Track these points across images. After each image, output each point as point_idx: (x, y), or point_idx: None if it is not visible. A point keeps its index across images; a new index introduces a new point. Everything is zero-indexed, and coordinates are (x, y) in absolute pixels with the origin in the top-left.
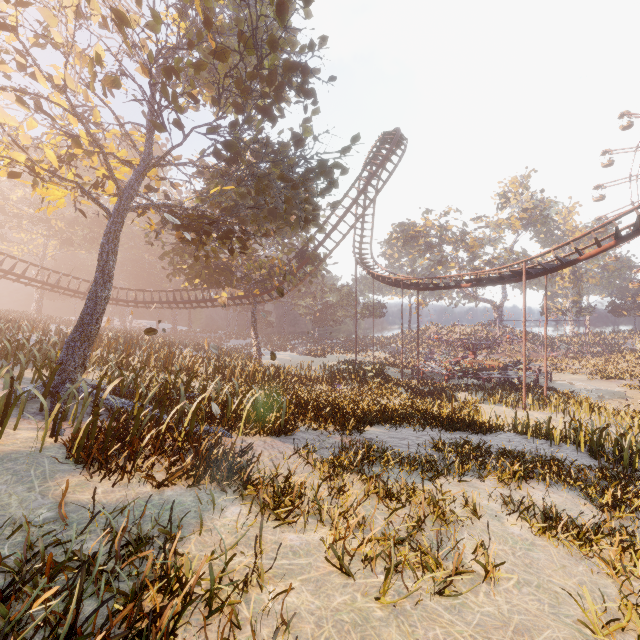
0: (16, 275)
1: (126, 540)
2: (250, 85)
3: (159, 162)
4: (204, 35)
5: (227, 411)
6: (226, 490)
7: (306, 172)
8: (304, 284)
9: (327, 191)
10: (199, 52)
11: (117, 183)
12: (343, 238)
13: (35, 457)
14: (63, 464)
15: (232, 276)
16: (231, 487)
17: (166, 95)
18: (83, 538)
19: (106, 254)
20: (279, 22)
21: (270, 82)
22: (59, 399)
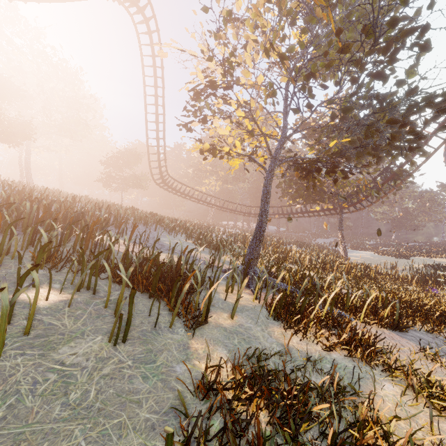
0: (207, 203)
1: (325, 381)
2: (366, 60)
3: (293, 133)
4: (321, 37)
5: (347, 301)
6: (373, 366)
7: (408, 108)
8: (387, 196)
9: (433, 119)
10: (318, 51)
11: (270, 152)
12: (434, 151)
13: (255, 311)
14: (268, 318)
15: (325, 195)
16: (375, 365)
17: (303, 91)
18: (302, 370)
19: (265, 194)
20: (401, 3)
21: (385, 51)
22: (259, 280)
